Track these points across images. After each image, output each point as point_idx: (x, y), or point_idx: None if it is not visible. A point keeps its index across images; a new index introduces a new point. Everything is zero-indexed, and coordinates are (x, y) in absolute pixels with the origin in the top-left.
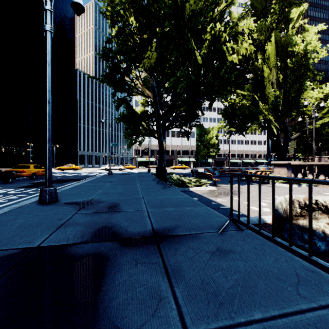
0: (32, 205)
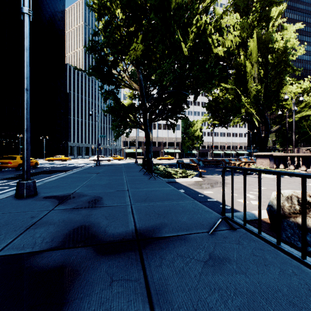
0: (7, 200)
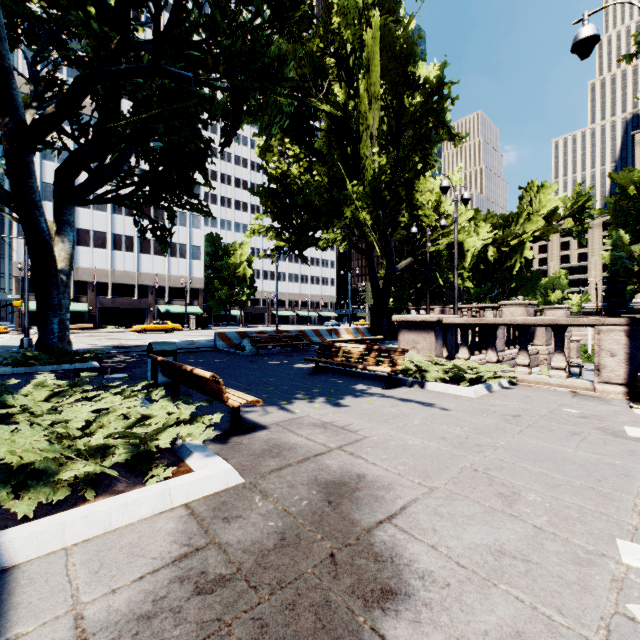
0: None
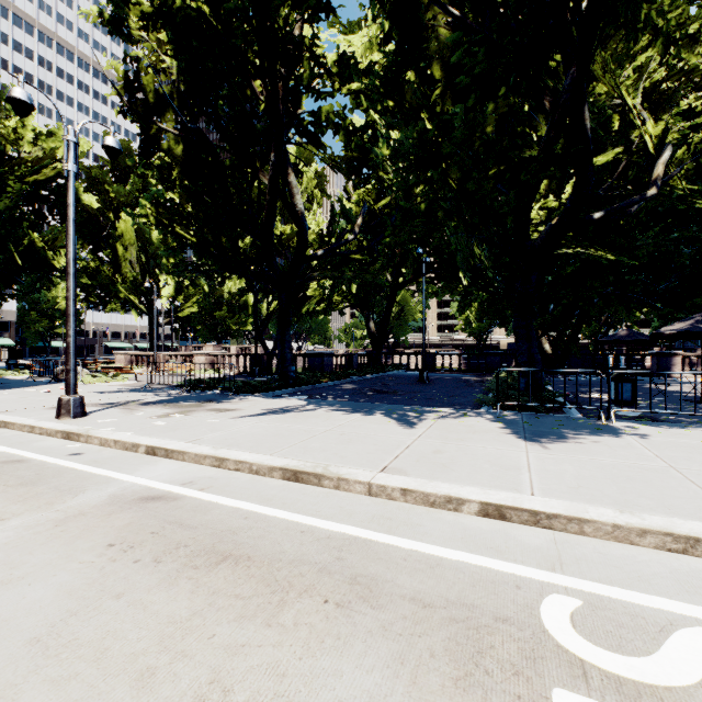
0: None
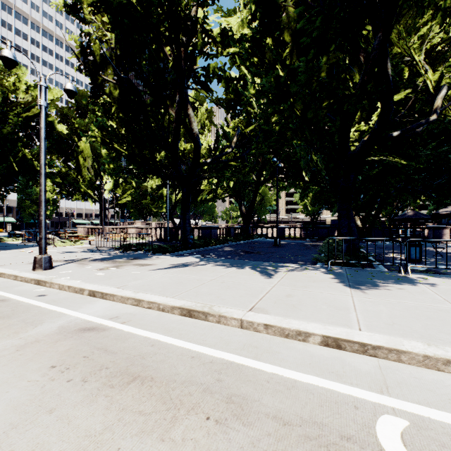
0: None
